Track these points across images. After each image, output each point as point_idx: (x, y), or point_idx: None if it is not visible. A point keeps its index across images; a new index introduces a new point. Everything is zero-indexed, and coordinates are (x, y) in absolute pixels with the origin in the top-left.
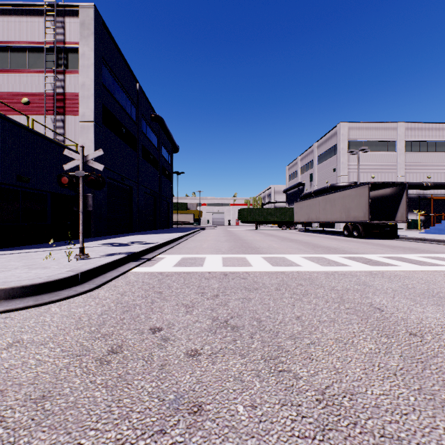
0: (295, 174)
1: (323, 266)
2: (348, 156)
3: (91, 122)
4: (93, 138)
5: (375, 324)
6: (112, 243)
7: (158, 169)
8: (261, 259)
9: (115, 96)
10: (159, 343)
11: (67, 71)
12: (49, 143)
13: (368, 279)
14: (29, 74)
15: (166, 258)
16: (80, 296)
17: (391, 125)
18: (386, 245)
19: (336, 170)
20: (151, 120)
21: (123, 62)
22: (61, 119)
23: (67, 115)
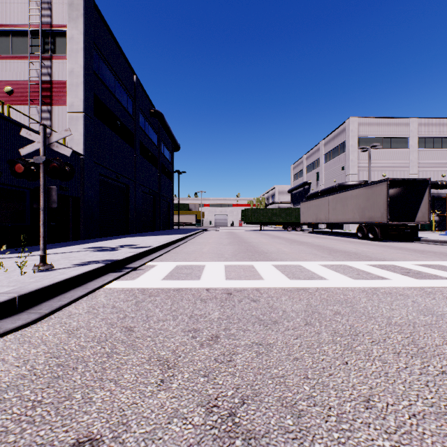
0: (301, 173)
1: (355, 279)
2: (357, 154)
3: (80, 113)
4: (82, 130)
5: None
6: (99, 246)
7: (157, 167)
8: (273, 267)
9: (108, 87)
10: None
11: (54, 56)
12: None
13: (430, 303)
14: (13, 60)
15: (157, 266)
16: (3, 338)
17: (403, 121)
18: (411, 248)
19: (344, 168)
20: (150, 116)
21: (118, 50)
22: (48, 110)
23: (54, 105)
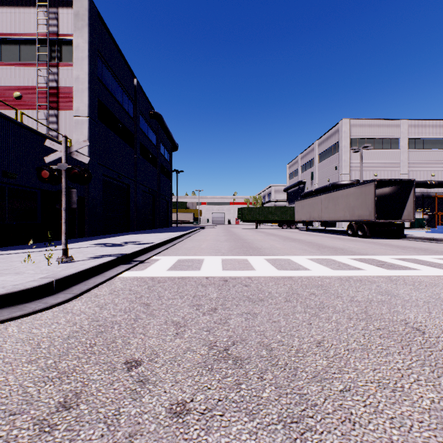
0: (296, 172)
1: (334, 270)
2: (350, 154)
3: (85, 117)
4: (87, 133)
5: (422, 354)
6: (106, 243)
7: (156, 167)
8: (264, 261)
9: (111, 91)
10: (133, 389)
11: (60, 64)
12: (39, 138)
13: (390, 287)
14: (21, 67)
15: (161, 260)
16: (50, 310)
17: (394, 122)
18: (394, 245)
19: (337, 168)
20: (149, 117)
21: (120, 56)
22: (54, 114)
23: (61, 109)
